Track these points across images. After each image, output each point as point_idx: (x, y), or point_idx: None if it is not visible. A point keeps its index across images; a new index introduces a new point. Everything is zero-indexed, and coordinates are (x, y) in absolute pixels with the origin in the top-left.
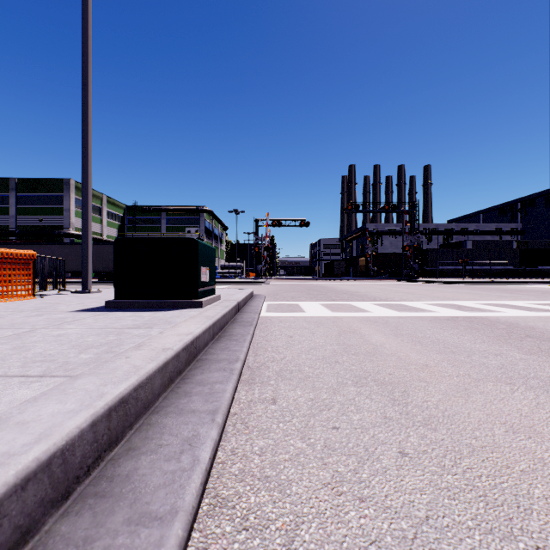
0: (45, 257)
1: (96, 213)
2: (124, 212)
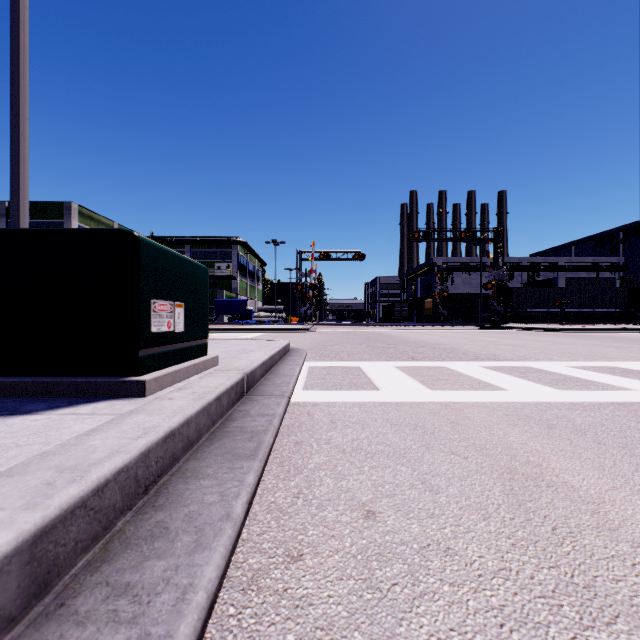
0: None
1: None
2: None
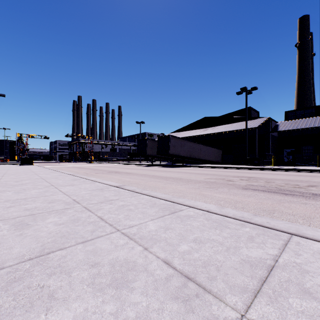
0: None
1: None
2: None
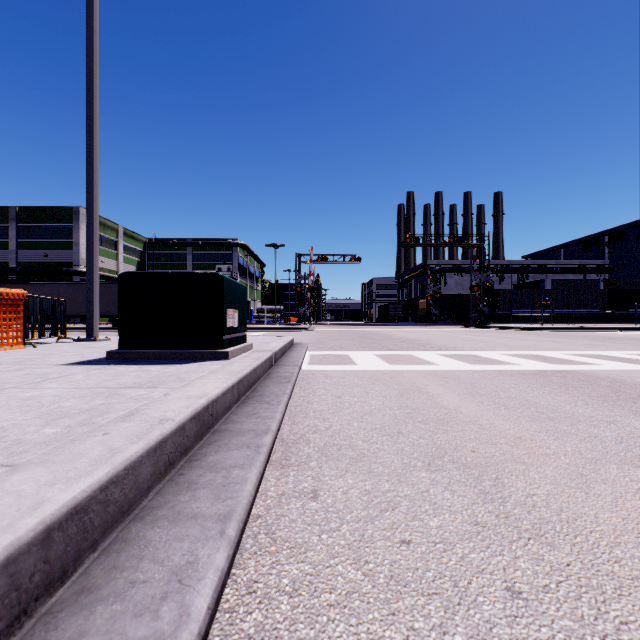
0: (40, 297)
1: (111, 248)
2: (144, 247)
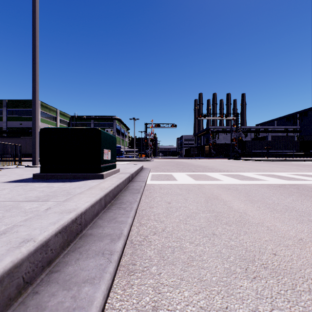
0: (5, 143)
1: (53, 120)
2: (69, 120)
